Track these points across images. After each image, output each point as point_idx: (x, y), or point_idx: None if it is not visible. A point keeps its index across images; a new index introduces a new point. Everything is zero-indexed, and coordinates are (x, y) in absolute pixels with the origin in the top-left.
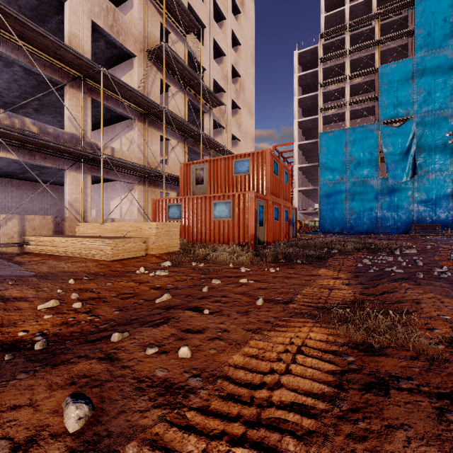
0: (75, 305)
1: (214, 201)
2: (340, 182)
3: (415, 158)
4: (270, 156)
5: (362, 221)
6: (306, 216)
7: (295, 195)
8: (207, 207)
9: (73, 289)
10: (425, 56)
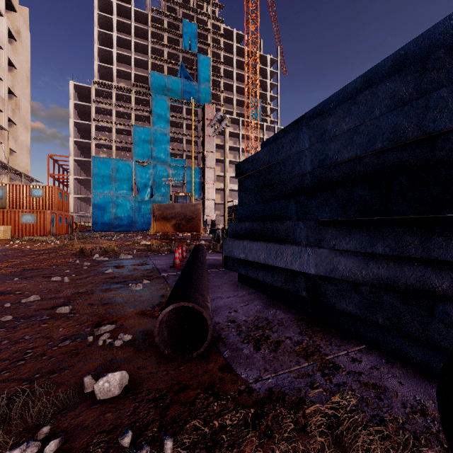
0: (16, 245)
1: (22, 213)
2: (108, 195)
3: (152, 187)
4: (57, 190)
5: (123, 223)
6: (82, 218)
7: (71, 201)
8: (16, 216)
9: (2, 245)
10: (157, 130)
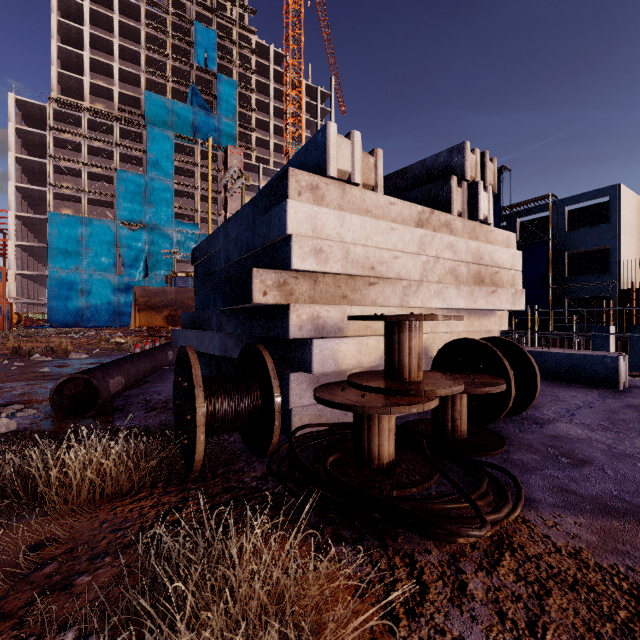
0: None
1: None
2: (75, 272)
3: (148, 261)
4: None
5: (100, 315)
6: (31, 306)
7: (11, 280)
8: None
9: None
10: (154, 179)
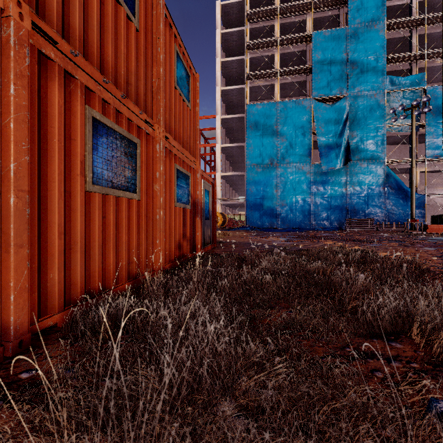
0: None
1: None
2: (270, 166)
3: (349, 142)
4: None
5: (294, 215)
6: (231, 209)
7: (218, 182)
8: None
9: None
10: (358, 28)
